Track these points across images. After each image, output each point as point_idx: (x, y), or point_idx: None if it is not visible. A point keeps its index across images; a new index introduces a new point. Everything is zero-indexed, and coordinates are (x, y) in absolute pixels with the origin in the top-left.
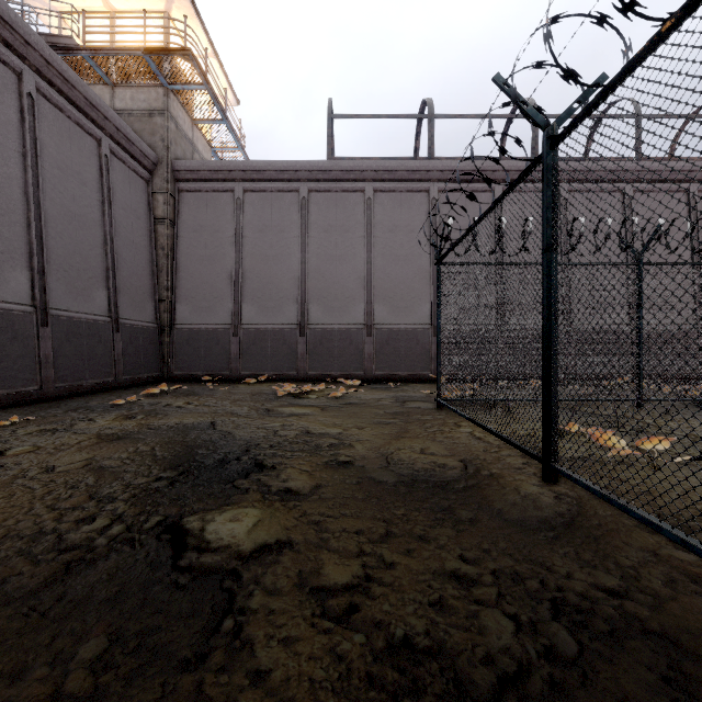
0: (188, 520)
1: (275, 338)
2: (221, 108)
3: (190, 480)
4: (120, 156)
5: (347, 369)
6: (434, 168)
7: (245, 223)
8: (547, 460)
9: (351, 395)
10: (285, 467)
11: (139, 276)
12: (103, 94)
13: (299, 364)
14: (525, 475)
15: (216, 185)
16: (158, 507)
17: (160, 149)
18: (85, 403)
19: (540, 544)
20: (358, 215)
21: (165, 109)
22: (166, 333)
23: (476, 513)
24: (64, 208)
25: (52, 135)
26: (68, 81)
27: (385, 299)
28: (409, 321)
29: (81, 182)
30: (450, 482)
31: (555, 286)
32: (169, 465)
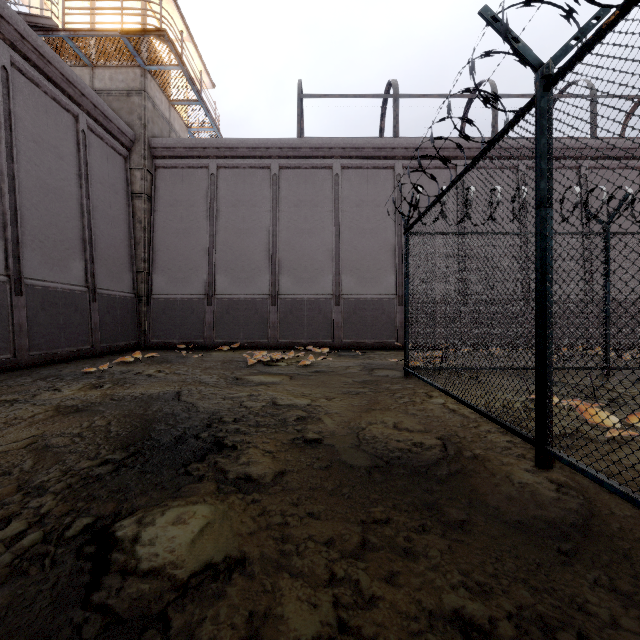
0: (121, 524)
1: (248, 307)
2: (196, 88)
3: (138, 465)
4: (97, 132)
5: (316, 337)
6: (399, 145)
7: (218, 198)
8: (541, 442)
9: (320, 363)
10: (247, 447)
11: (117, 248)
12: (83, 75)
13: (271, 332)
14: (513, 457)
15: (191, 162)
16: (91, 503)
17: (138, 127)
18: (57, 371)
19: (559, 564)
20: (326, 190)
21: (142, 89)
22: (143, 303)
23: (469, 514)
24: (39, 181)
25: (27, 109)
26: (44, 57)
27: (352, 271)
28: (375, 292)
29: (58, 156)
30: (430, 466)
31: (551, 246)
32: (120, 444)
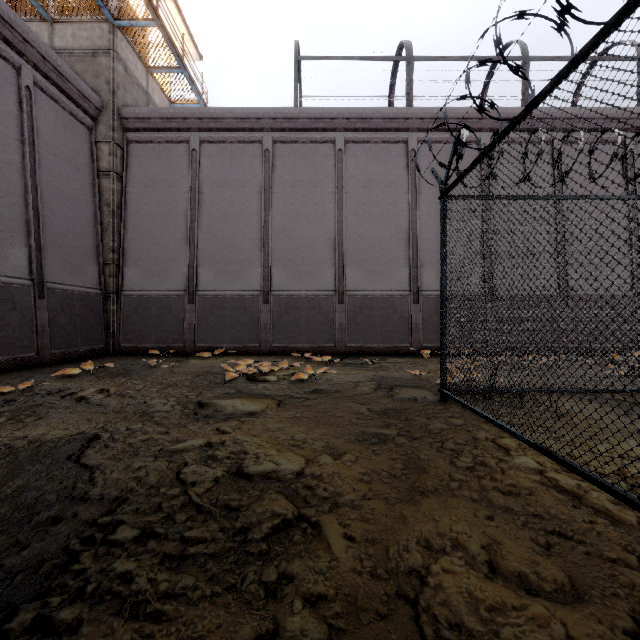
0: None
1: (235, 306)
2: (176, 52)
3: None
4: (50, 92)
5: (315, 340)
6: (414, 115)
7: (201, 177)
8: None
9: (320, 376)
10: None
11: (77, 235)
12: (41, 31)
13: (262, 335)
14: None
15: (169, 135)
16: None
17: (105, 93)
18: None
19: None
20: (327, 169)
21: (110, 47)
22: (111, 301)
23: None
24: None
25: None
26: None
27: (358, 263)
28: (385, 287)
29: None
30: None
31: None
32: None
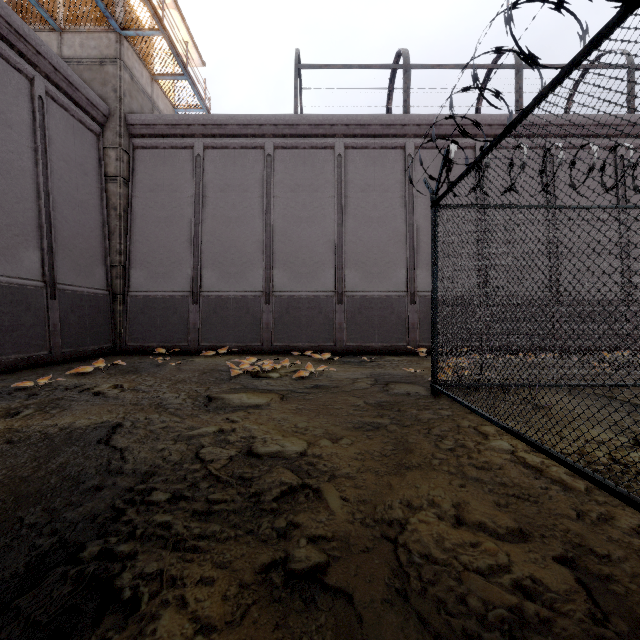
0: None
1: (238, 306)
2: (180, 59)
3: None
4: (60, 101)
5: (315, 340)
6: (411, 122)
7: (205, 182)
8: None
9: (320, 373)
10: (159, 608)
11: (86, 238)
12: (50, 41)
13: (264, 335)
14: None
15: (174, 141)
16: None
17: (112, 100)
18: None
19: None
20: (327, 173)
21: (117, 56)
22: (118, 301)
23: None
24: None
25: None
26: None
27: (357, 265)
28: (383, 288)
29: (4, 123)
30: None
31: None
32: None
